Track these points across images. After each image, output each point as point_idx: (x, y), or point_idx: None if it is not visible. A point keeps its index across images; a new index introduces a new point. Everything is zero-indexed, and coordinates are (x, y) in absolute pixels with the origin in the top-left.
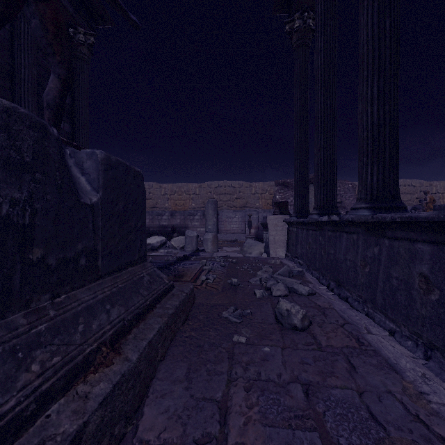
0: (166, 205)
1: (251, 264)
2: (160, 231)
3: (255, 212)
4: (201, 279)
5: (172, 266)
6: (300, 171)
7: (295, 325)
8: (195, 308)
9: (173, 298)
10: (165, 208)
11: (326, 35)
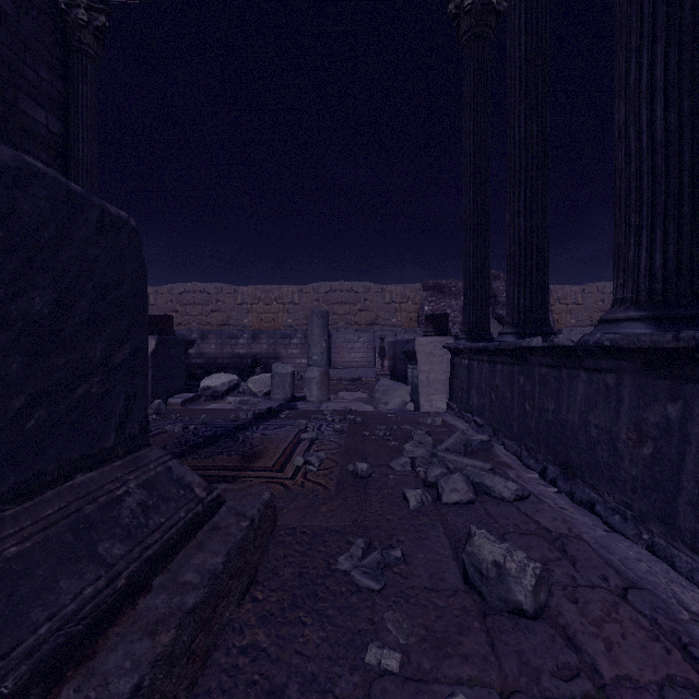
0: (245, 321)
1: (390, 426)
2: (234, 363)
3: (391, 333)
4: (294, 464)
5: (241, 433)
6: (473, 259)
7: (520, 605)
8: (275, 542)
9: (212, 542)
10: (242, 327)
11: (530, 1)
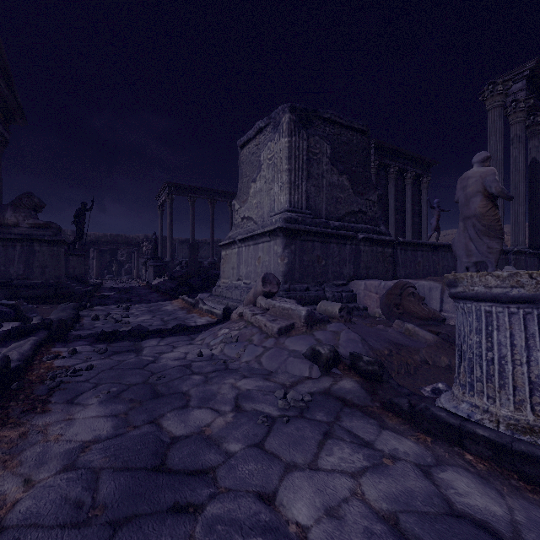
0: None
1: None
2: None
3: None
4: None
5: None
6: None
7: None
8: None
9: None
10: None
11: None
